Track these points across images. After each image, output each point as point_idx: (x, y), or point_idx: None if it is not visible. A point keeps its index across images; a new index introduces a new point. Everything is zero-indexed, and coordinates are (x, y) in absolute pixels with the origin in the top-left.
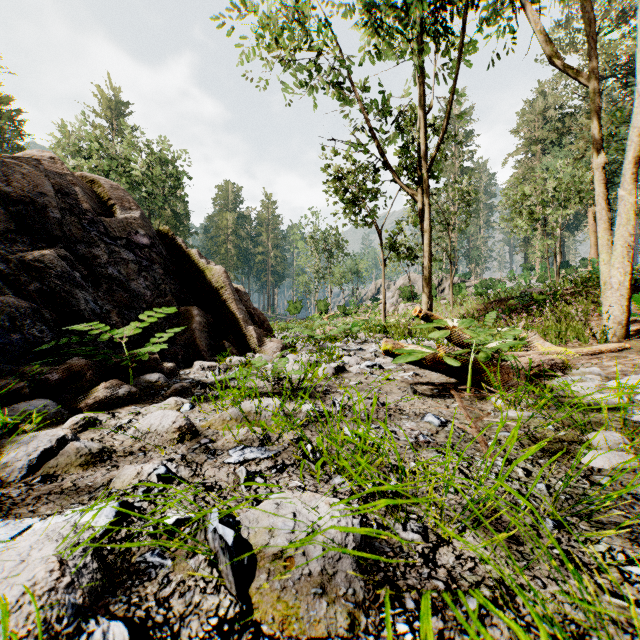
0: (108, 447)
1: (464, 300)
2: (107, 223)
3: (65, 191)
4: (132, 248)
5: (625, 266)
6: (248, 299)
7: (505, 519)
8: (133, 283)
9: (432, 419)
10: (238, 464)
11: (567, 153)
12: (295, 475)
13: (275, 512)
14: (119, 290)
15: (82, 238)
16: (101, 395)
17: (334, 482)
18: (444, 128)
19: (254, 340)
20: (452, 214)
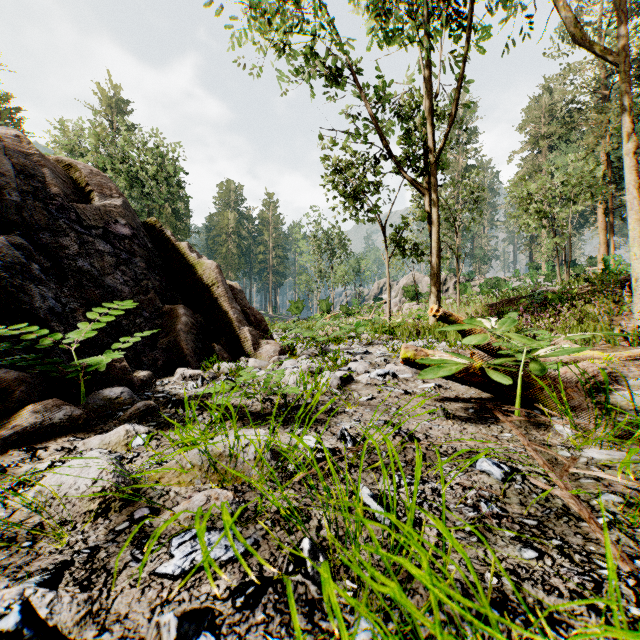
0: None
1: (471, 299)
2: (80, 210)
3: (30, 172)
4: (110, 239)
5: None
6: (244, 297)
7: None
8: (109, 278)
9: (490, 467)
10: (178, 579)
11: (574, 149)
12: (278, 616)
13: None
14: (90, 286)
15: (48, 225)
16: (26, 422)
17: None
18: (454, 116)
19: (249, 343)
20: (459, 210)
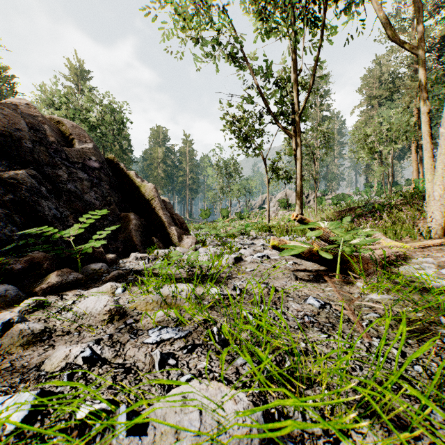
0: (50, 327)
1: (324, 208)
2: (68, 152)
3: (36, 128)
4: (86, 170)
5: (444, 183)
6: (171, 207)
7: (394, 405)
8: (86, 195)
9: (313, 302)
10: (155, 344)
11: (396, 105)
12: (203, 355)
13: (182, 408)
14: (76, 200)
15: (48, 162)
16: (53, 281)
17: (236, 363)
18: (311, 86)
19: (175, 237)
20: (316, 148)
